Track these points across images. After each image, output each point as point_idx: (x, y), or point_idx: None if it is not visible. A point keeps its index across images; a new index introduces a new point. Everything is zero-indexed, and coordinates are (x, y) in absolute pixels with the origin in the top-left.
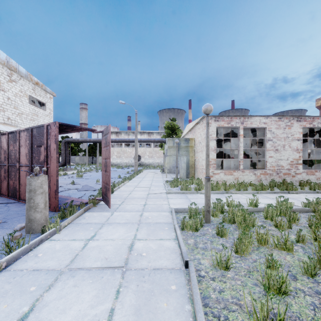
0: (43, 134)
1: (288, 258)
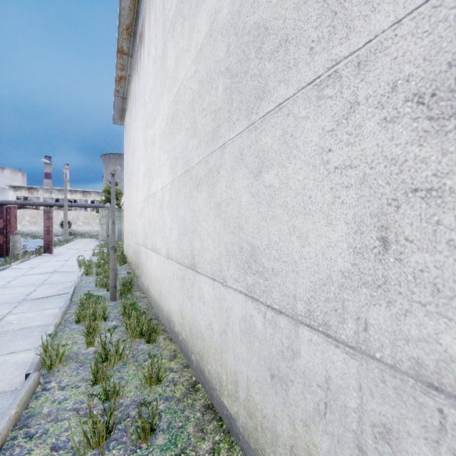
0: (2, 212)
1: None
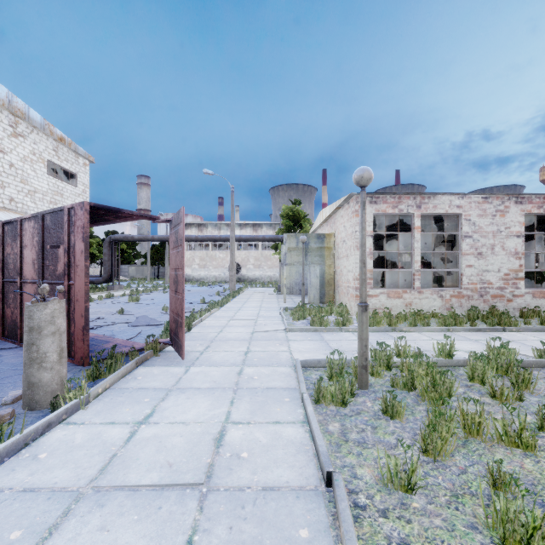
0: (62, 225)
1: (527, 464)
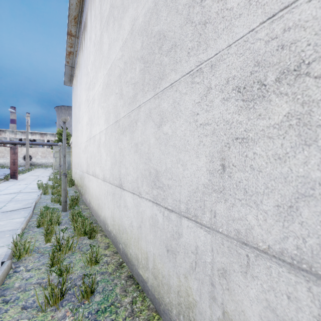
0: None
1: None
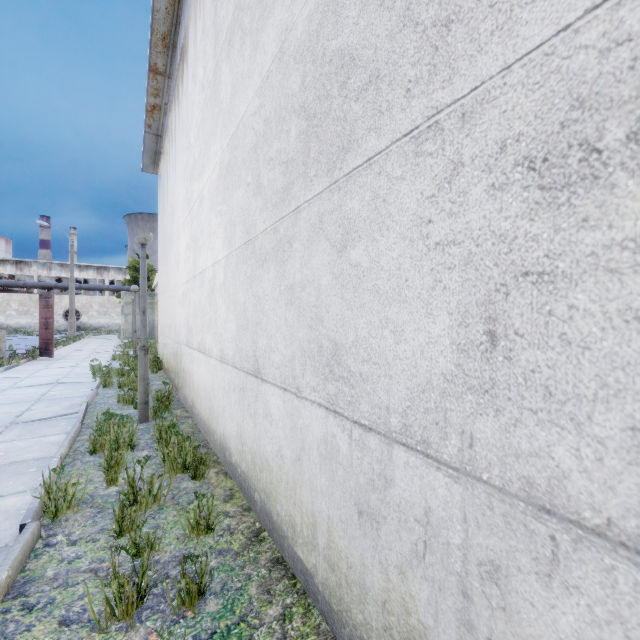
0: None
1: None
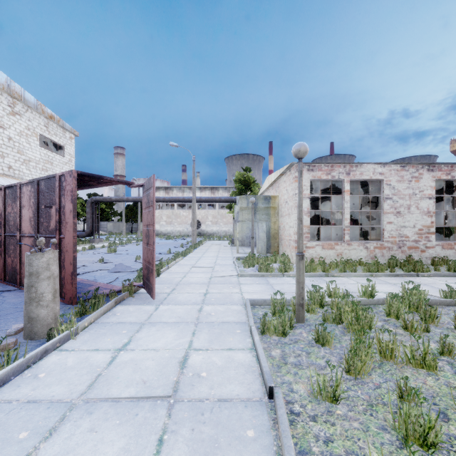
0: (54, 189)
1: (429, 381)
